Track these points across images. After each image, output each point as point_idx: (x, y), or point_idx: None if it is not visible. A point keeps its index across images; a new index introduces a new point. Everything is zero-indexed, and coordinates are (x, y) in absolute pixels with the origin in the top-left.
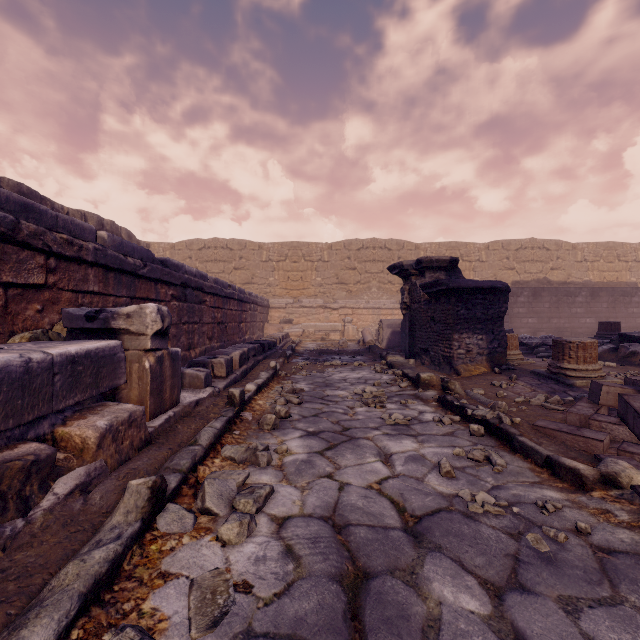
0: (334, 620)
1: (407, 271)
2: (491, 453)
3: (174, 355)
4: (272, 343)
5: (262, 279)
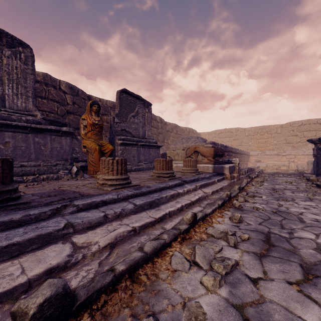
0: (271, 189)
1: (314, 142)
2: (311, 187)
3: (239, 167)
4: (253, 169)
5: (245, 143)
